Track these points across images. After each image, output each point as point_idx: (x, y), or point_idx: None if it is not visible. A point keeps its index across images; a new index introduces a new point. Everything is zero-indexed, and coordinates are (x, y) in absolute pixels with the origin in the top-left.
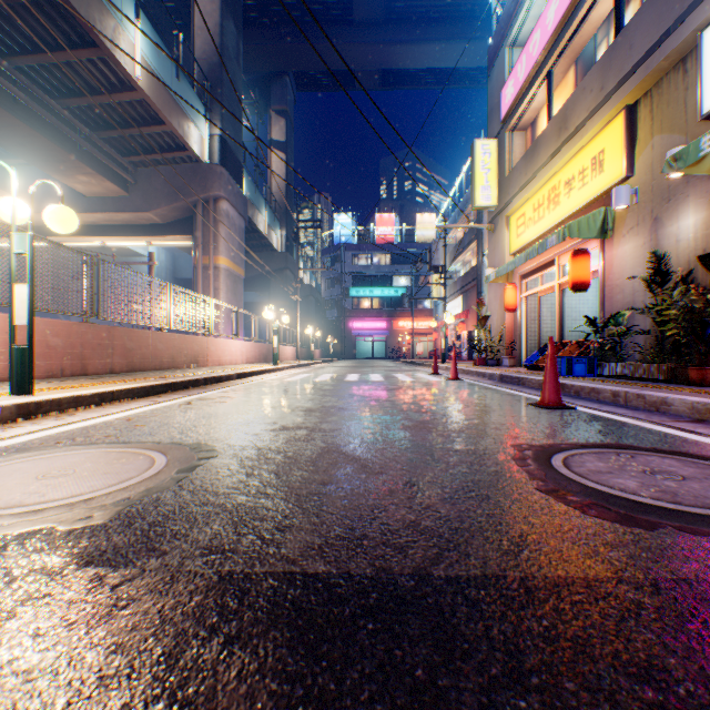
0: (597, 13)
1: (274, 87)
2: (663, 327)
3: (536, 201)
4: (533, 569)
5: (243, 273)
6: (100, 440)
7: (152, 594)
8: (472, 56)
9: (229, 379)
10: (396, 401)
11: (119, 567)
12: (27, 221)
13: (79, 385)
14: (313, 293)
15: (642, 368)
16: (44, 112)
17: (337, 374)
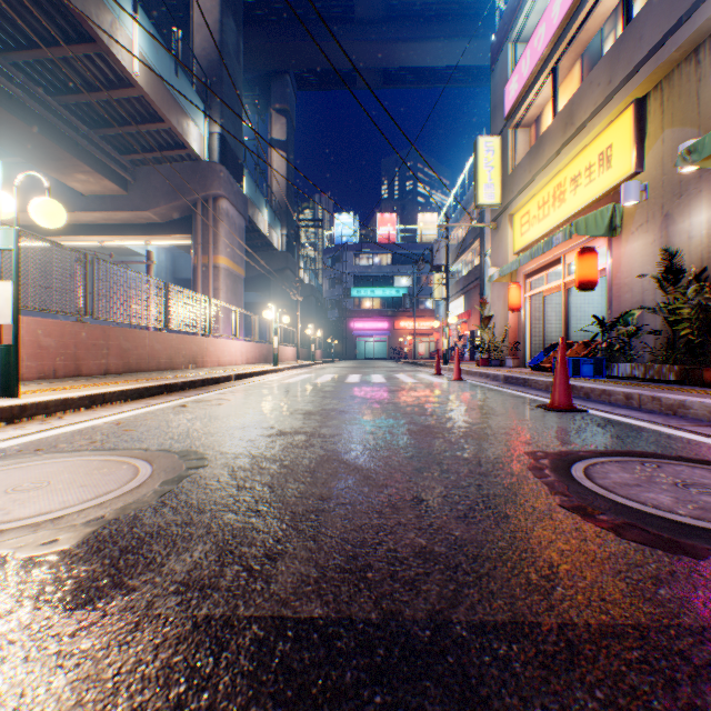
0: (604, 6)
1: (275, 85)
2: (677, 327)
3: (541, 198)
4: (571, 613)
5: (243, 273)
6: (83, 447)
7: (109, 649)
8: (474, 54)
9: (227, 381)
10: (399, 403)
11: (75, 610)
12: (13, 215)
13: (70, 387)
14: (314, 293)
15: (654, 369)
16: (41, 109)
17: (338, 375)
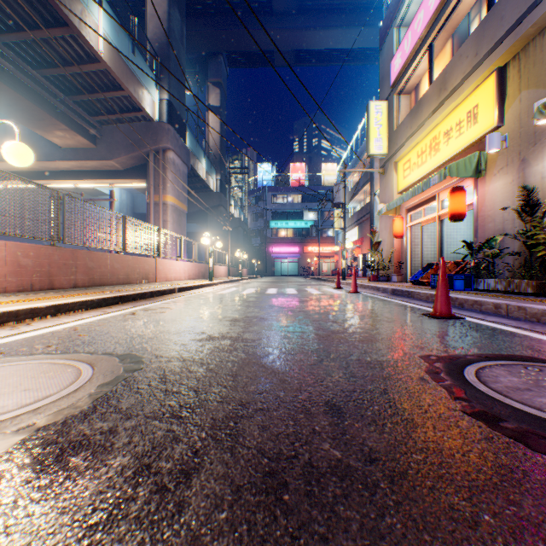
0: None
1: (211, 64)
2: (535, 249)
3: (419, 149)
4: None
5: (186, 208)
6: (39, 351)
7: None
8: (365, 39)
9: (171, 293)
10: (309, 311)
11: None
12: None
13: (41, 298)
14: (241, 225)
15: (514, 284)
16: (27, 79)
17: (260, 288)
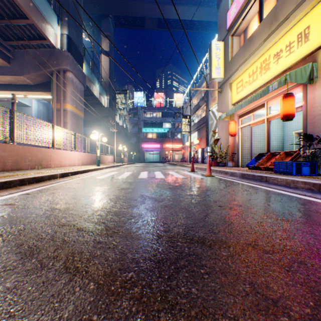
0: None
1: (103, 22)
2: None
3: (251, 70)
4: None
5: (83, 115)
6: None
7: None
8: (202, 14)
9: (52, 178)
10: (191, 208)
11: None
12: None
13: None
14: (124, 130)
15: None
16: None
17: (134, 172)
